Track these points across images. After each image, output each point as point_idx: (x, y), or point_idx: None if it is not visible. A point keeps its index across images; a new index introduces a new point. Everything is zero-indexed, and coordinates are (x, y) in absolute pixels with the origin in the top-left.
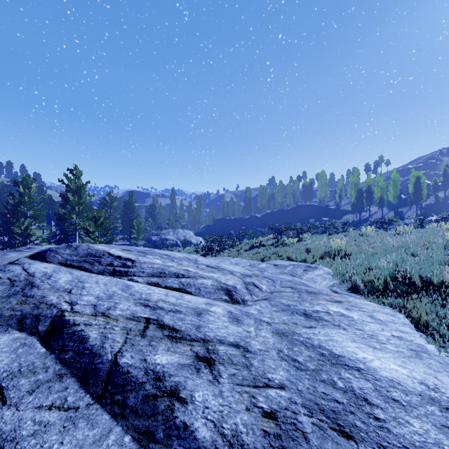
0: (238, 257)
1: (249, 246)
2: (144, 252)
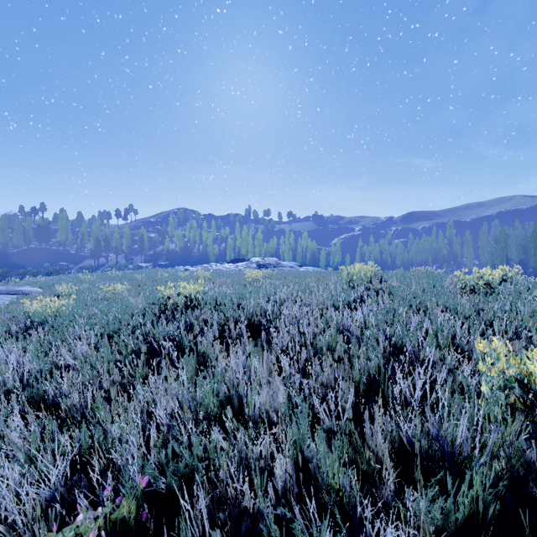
0: None
1: None
2: None
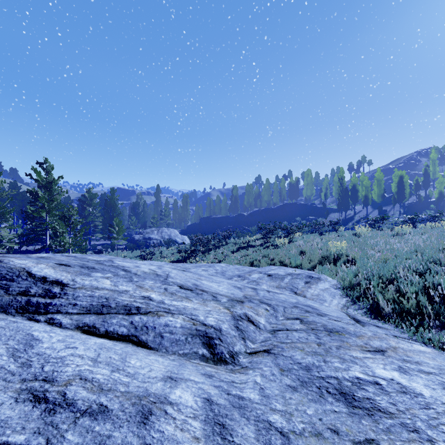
0: (225, 260)
1: (236, 247)
2: (90, 268)
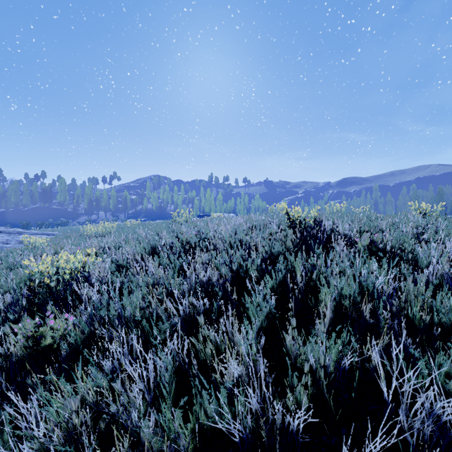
0: None
1: None
2: None
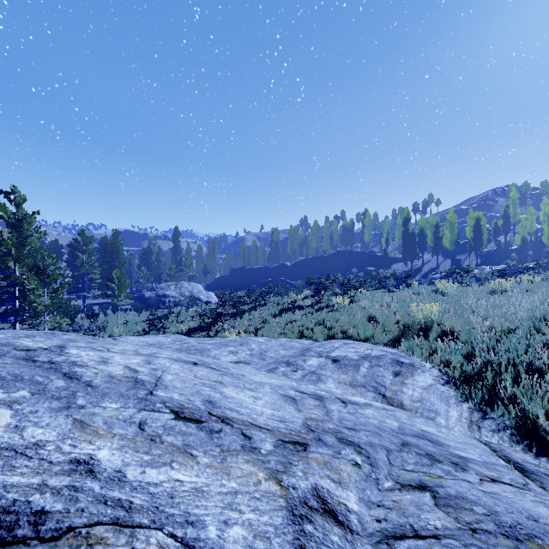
0: (264, 328)
1: (278, 308)
2: None
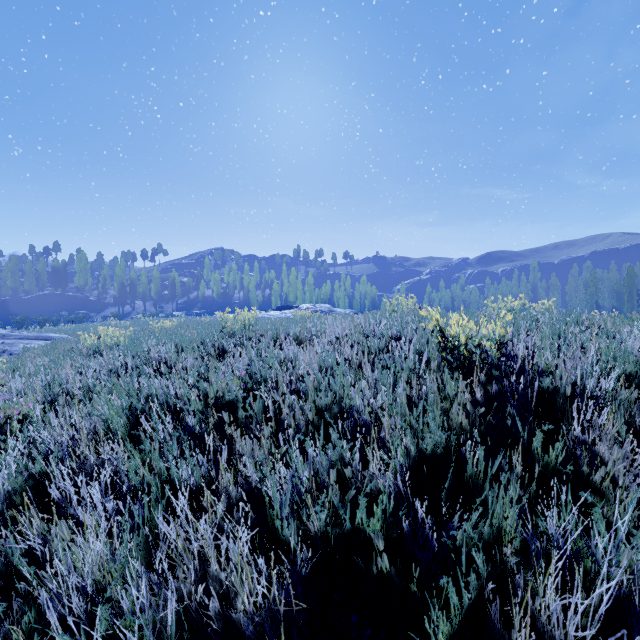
0: None
1: None
2: None
